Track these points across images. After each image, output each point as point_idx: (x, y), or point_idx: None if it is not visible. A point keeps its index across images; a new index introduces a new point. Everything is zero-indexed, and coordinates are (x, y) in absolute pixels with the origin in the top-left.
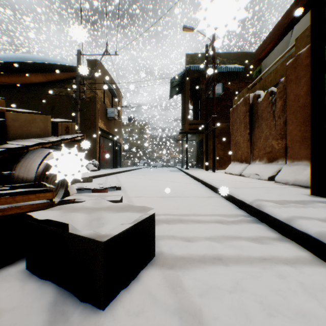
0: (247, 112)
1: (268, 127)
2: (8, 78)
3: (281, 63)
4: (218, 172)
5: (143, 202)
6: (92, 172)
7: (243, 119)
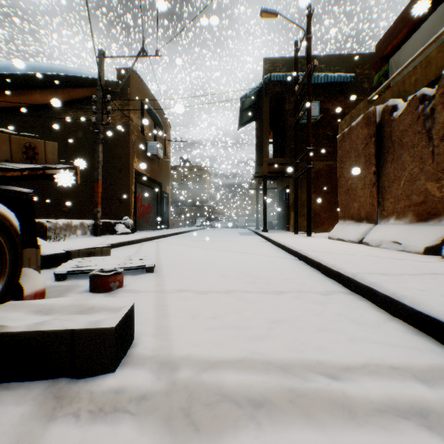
0: (372, 137)
1: (417, 159)
2: (2, 98)
3: (440, 46)
4: (317, 237)
5: (189, 310)
6: (122, 236)
7: (362, 150)
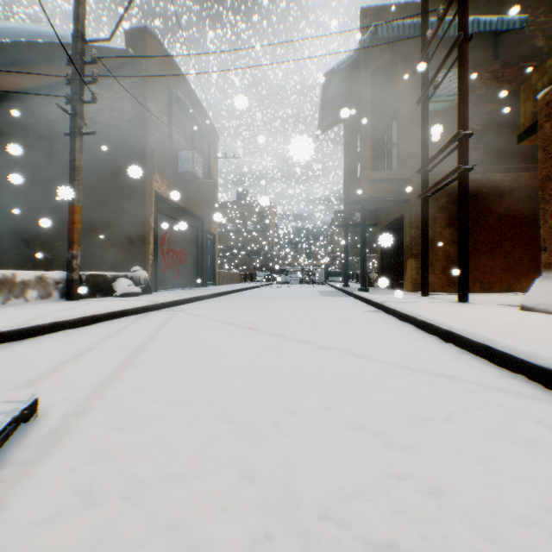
0: None
1: None
2: None
3: None
4: (487, 306)
5: None
6: (118, 300)
7: None
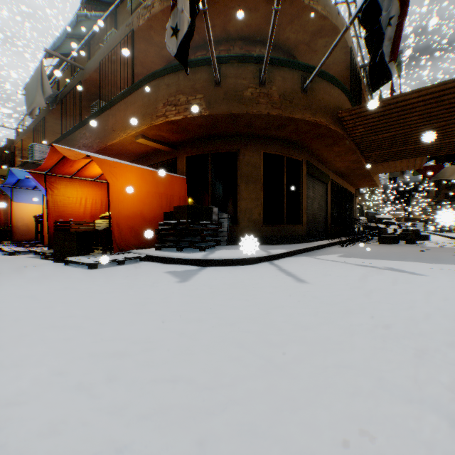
0: None
1: None
2: None
3: None
4: None
5: None
6: None
7: None
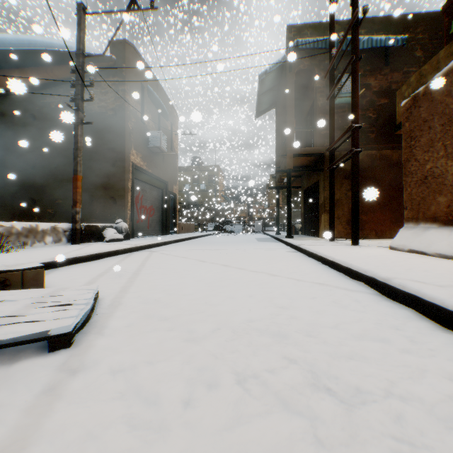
0: None
1: None
2: None
3: None
4: (369, 247)
5: None
6: (108, 244)
7: None
